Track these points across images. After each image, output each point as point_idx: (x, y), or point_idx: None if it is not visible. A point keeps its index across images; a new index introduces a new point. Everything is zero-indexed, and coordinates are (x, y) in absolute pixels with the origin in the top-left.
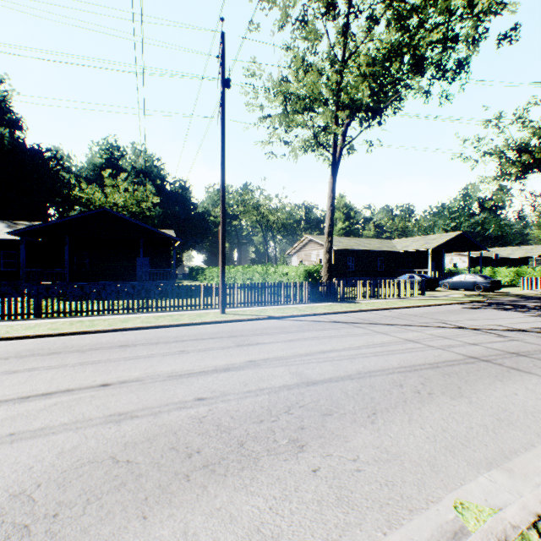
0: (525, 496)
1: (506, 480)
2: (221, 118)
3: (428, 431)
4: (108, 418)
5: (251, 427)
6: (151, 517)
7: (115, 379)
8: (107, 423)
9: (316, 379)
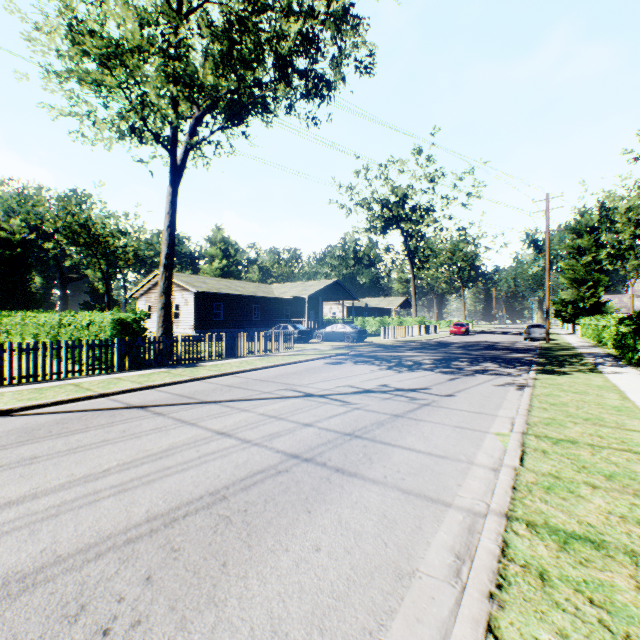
0: None
1: None
2: None
3: None
4: None
5: None
6: None
7: None
8: None
9: None
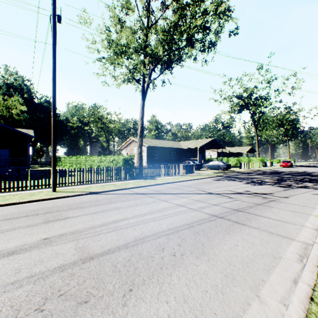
0: None
1: None
2: (53, 44)
3: (171, 305)
4: None
5: None
6: None
7: None
8: None
9: (96, 252)
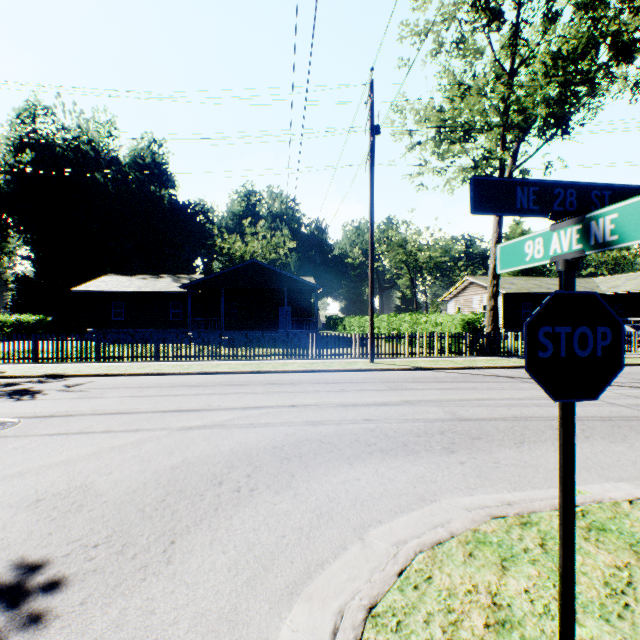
0: (634, 490)
1: (630, 488)
2: (370, 166)
3: None
4: (305, 422)
5: (411, 438)
6: (354, 464)
7: (298, 403)
8: (307, 425)
9: (468, 417)
